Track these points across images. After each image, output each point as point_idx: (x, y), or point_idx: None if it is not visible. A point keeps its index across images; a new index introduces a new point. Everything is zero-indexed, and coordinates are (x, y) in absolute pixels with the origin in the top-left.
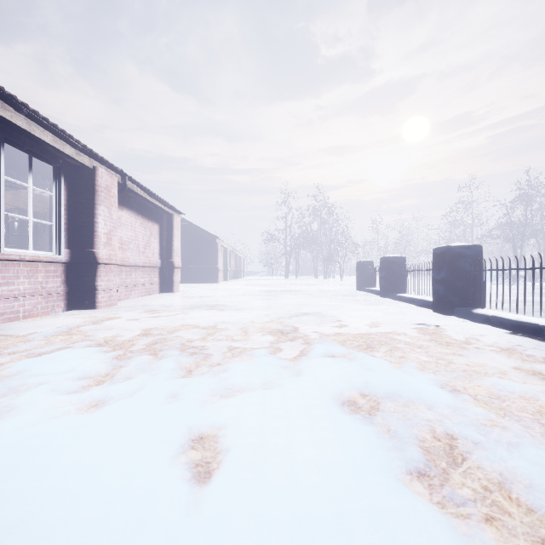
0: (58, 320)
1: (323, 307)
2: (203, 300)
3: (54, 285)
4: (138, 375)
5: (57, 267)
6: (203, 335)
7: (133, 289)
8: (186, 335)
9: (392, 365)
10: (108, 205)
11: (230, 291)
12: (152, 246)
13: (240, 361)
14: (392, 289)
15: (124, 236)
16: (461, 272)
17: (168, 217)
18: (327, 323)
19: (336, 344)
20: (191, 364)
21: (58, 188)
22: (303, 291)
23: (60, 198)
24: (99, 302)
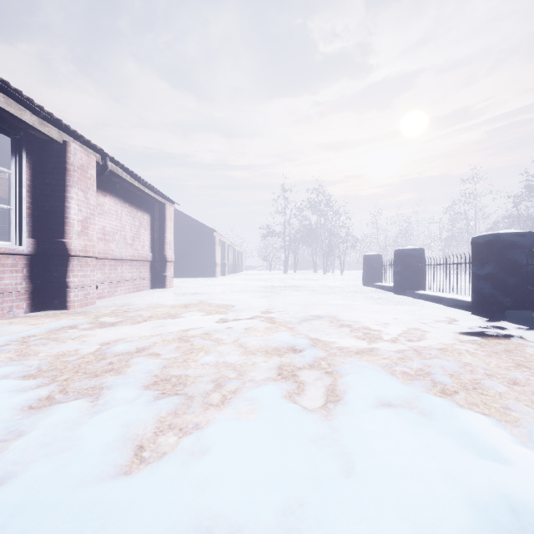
0: (8, 326)
1: (335, 308)
2: (197, 297)
3: (13, 282)
4: (30, 468)
5: (17, 260)
6: (184, 353)
7: (118, 286)
8: (162, 352)
9: (512, 435)
10: (83, 188)
11: (227, 287)
12: (141, 238)
13: (234, 420)
14: (408, 285)
15: (108, 225)
16: (513, 265)
17: (160, 207)
18: (349, 331)
19: (383, 376)
20: (146, 429)
21: (18, 165)
22: (306, 287)
23: (21, 177)
24: (71, 302)
